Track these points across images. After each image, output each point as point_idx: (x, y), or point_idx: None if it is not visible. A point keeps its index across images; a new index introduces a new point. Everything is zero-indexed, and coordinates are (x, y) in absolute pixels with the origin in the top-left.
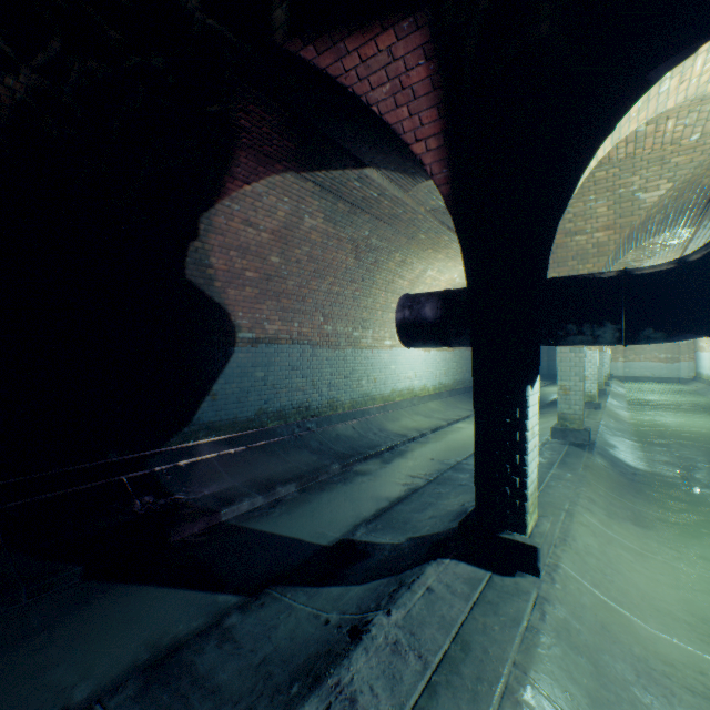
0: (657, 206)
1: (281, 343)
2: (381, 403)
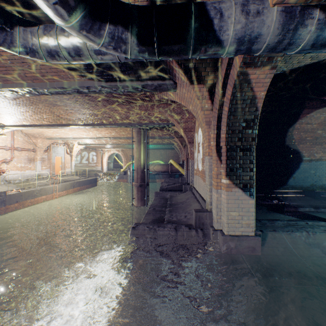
0: None
1: (322, 161)
2: None
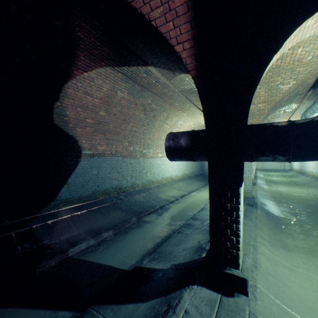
0: (287, 92)
1: (106, 156)
2: (156, 184)
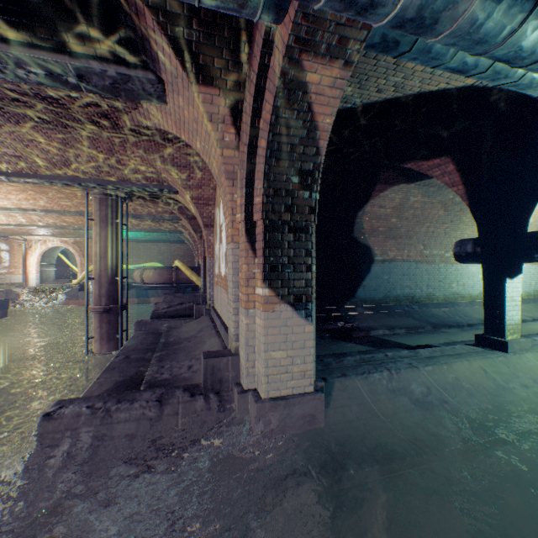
0: None
1: (396, 261)
2: (468, 300)
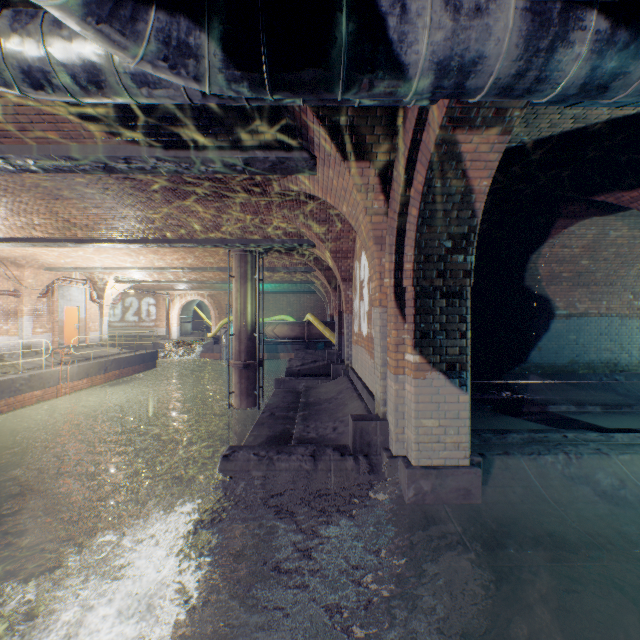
0: None
1: (589, 316)
2: None
